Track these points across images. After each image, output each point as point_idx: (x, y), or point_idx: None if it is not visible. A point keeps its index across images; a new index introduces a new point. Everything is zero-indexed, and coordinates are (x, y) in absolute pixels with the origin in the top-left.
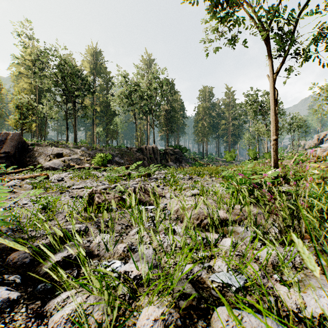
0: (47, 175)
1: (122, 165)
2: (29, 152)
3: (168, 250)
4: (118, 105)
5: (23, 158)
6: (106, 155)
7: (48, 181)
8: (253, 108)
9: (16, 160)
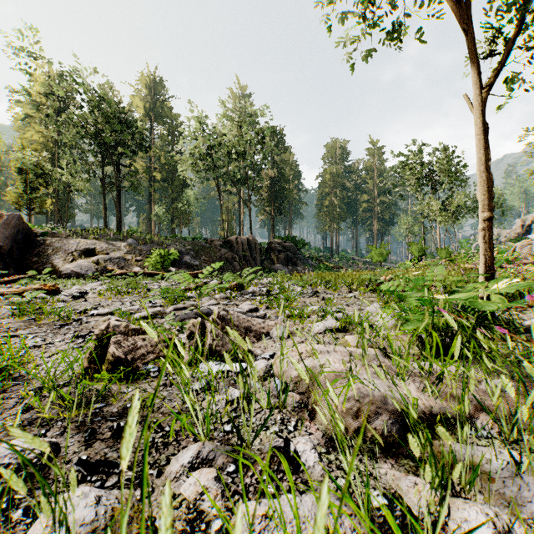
0: (57, 288)
1: (196, 270)
2: (37, 248)
3: None
4: (191, 170)
5: (26, 257)
6: (170, 251)
7: (52, 299)
8: (416, 174)
9: (13, 260)
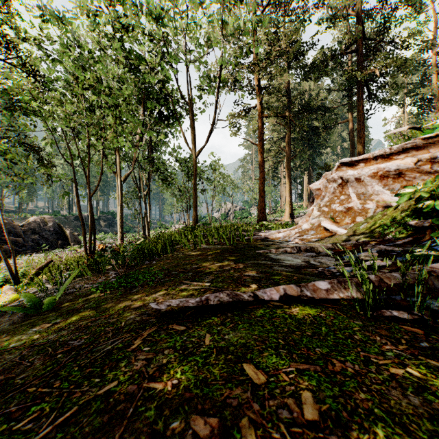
0: None
1: None
2: None
3: None
4: None
5: None
6: None
7: None
8: None
9: None
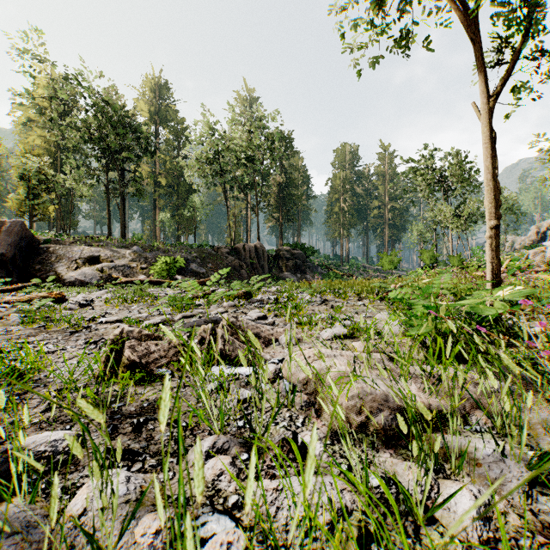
0: (63, 296)
1: (202, 278)
2: (40, 255)
3: (292, 539)
4: (197, 175)
5: (29, 265)
6: (176, 259)
7: (59, 306)
8: (428, 179)
9: (16, 268)
